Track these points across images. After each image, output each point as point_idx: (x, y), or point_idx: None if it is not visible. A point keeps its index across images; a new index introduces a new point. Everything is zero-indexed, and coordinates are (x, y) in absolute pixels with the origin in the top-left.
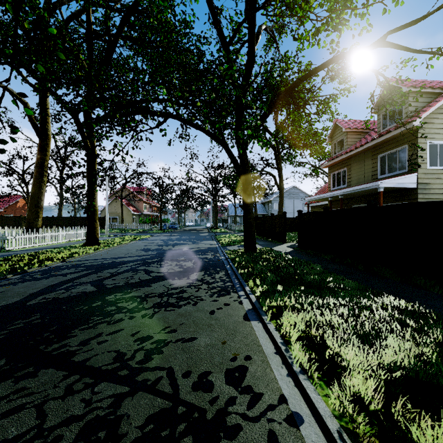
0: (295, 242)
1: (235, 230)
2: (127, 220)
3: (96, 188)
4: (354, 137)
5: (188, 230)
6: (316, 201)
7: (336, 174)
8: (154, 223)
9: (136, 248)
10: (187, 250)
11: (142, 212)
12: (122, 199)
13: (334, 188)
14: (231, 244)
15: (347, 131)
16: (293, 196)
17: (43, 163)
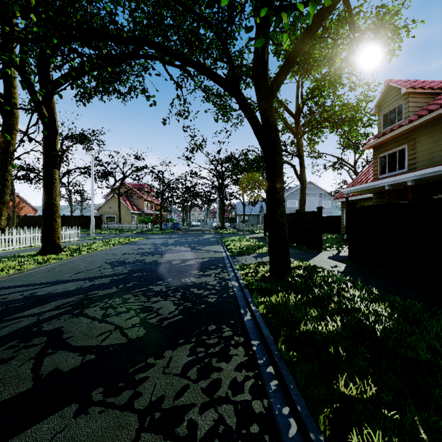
0: (334, 250)
1: (245, 231)
2: (125, 219)
3: (57, 174)
4: (419, 101)
5: (192, 230)
6: (352, 195)
7: (386, 156)
8: (155, 223)
9: (107, 258)
10: (178, 265)
11: (142, 210)
12: (119, 196)
13: (384, 175)
14: (244, 253)
15: (409, 92)
16: (308, 192)
17: (7, 148)
